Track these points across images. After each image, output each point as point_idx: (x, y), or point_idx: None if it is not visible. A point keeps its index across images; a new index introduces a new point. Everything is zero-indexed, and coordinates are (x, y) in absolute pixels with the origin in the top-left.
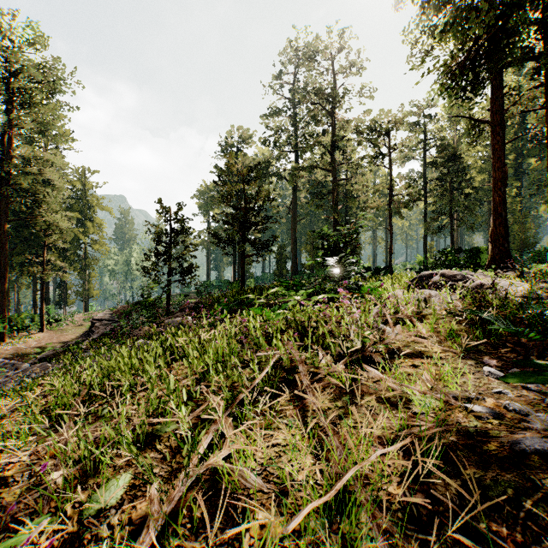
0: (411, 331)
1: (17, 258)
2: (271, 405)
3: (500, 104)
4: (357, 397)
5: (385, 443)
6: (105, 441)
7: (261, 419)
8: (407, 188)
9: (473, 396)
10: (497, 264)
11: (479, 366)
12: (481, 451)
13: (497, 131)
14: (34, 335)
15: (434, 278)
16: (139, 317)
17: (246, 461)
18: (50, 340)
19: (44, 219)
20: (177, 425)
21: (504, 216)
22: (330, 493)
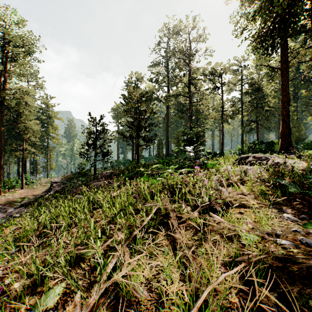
0: (237, 191)
1: (8, 147)
2: (153, 238)
3: (286, 58)
4: (208, 236)
5: (229, 271)
6: (49, 262)
7: (147, 248)
8: (232, 107)
9: (279, 233)
10: (284, 150)
11: (281, 213)
12: (288, 271)
13: (284, 74)
14: (18, 191)
15: (249, 159)
16: (77, 181)
17: (137, 277)
18: (27, 194)
19: (23, 124)
20: (95, 251)
21: (288, 122)
22: (193, 310)
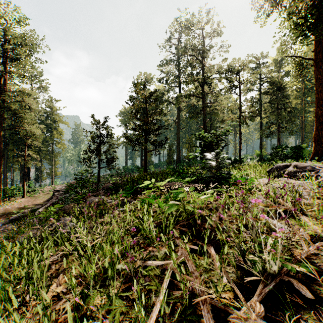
0: (303, 228)
1: (11, 152)
2: None
3: (320, 47)
4: None
5: None
6: None
7: None
8: (250, 108)
9: None
10: (319, 156)
11: None
12: None
13: (318, 66)
14: (18, 200)
15: (289, 169)
16: (70, 195)
17: None
18: (27, 203)
19: (24, 129)
20: None
21: None
22: None
